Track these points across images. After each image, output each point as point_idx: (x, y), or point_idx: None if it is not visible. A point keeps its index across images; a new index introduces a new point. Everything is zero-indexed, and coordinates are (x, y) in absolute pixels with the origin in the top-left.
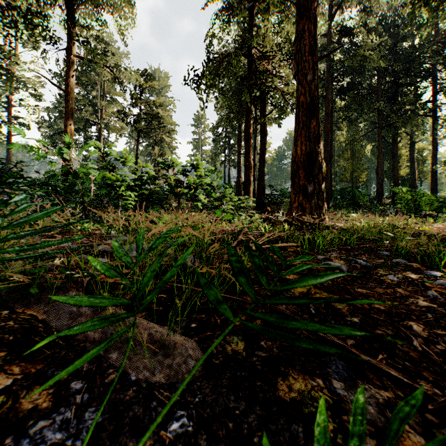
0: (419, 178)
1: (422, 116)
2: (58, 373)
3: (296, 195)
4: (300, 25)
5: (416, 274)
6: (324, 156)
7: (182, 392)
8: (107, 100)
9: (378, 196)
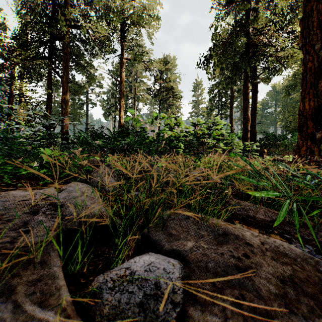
0: None
1: None
2: (271, 230)
3: (303, 141)
4: (307, 7)
5: None
6: None
7: None
8: (137, 82)
9: None
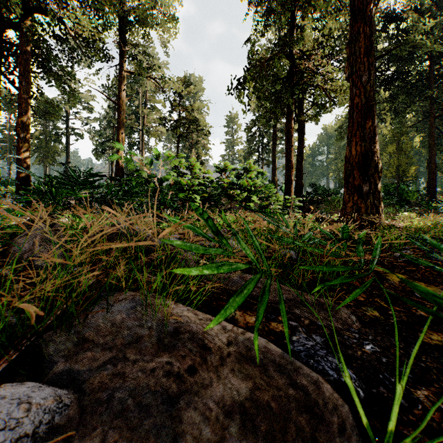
0: None
1: None
2: (274, 317)
3: (350, 195)
4: (354, 28)
5: None
6: None
7: (357, 333)
8: (147, 108)
9: (430, 193)
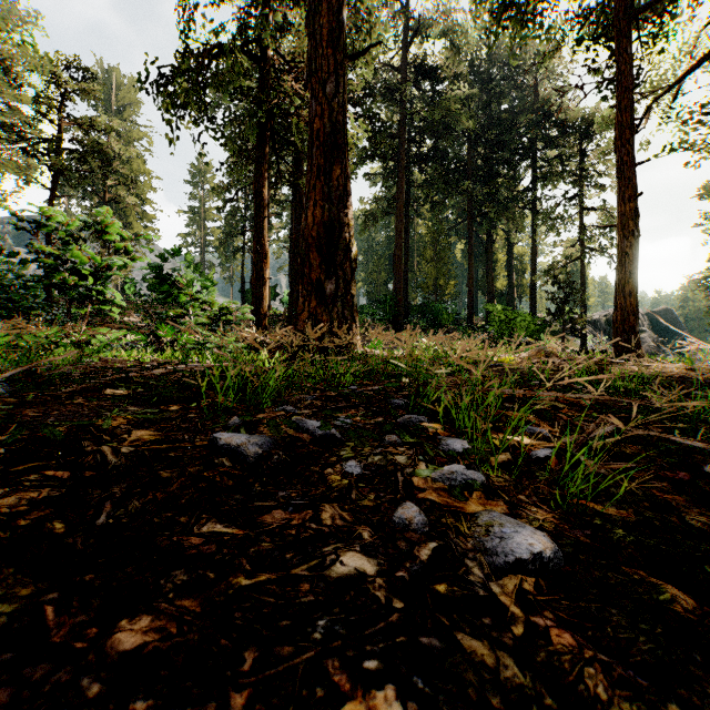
0: (519, 293)
1: (521, 209)
2: None
3: (306, 298)
4: None
5: (417, 452)
6: (395, 251)
7: None
8: None
9: (468, 316)
